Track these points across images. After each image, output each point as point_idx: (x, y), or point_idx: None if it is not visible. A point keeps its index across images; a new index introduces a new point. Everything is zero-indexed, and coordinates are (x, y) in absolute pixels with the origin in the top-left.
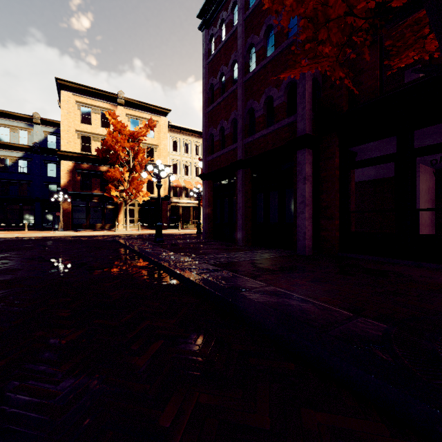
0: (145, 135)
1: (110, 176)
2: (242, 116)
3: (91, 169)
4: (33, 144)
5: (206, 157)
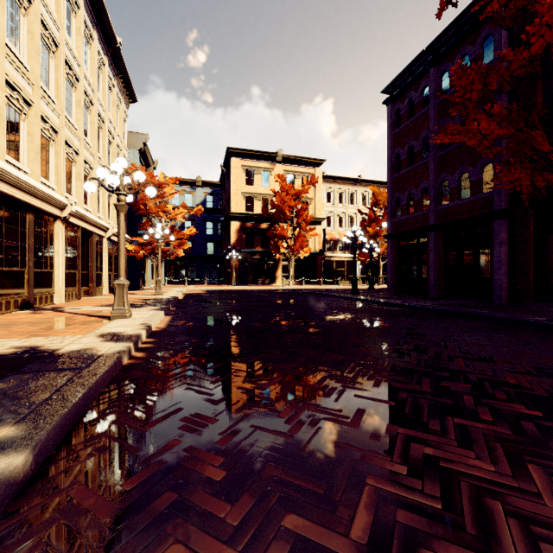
0: (307, 192)
1: (278, 234)
2: (435, 186)
3: (254, 227)
4: (196, 206)
5: (391, 219)
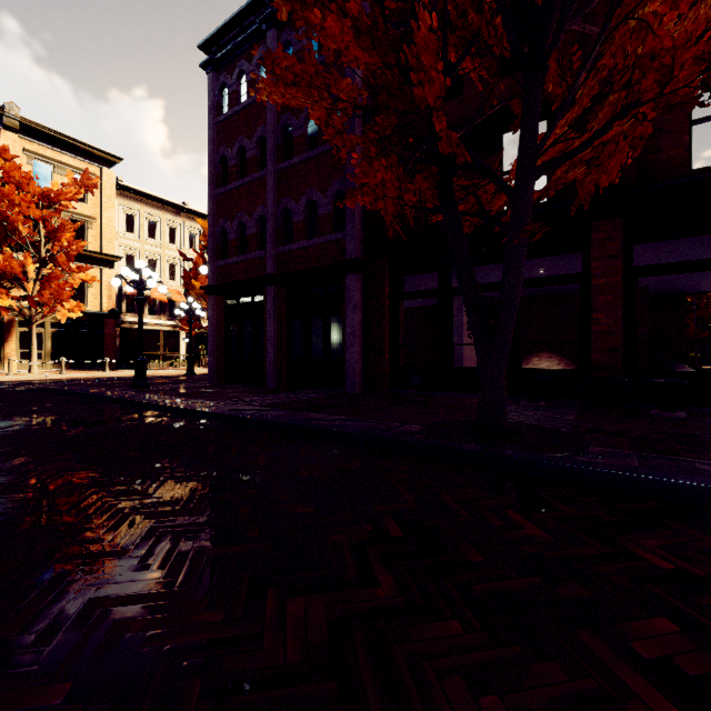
0: (74, 200)
1: None
2: (275, 215)
3: None
4: None
5: (213, 261)
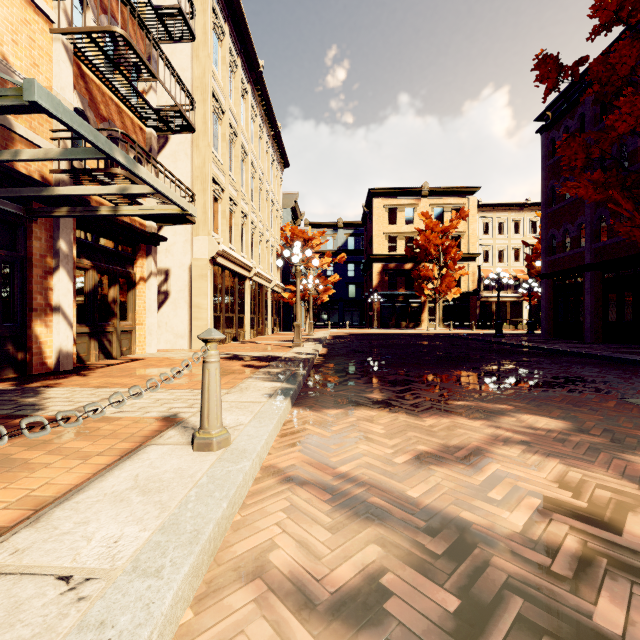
0: (456, 228)
1: (422, 275)
2: (591, 222)
3: (397, 268)
4: (338, 248)
5: (545, 257)
